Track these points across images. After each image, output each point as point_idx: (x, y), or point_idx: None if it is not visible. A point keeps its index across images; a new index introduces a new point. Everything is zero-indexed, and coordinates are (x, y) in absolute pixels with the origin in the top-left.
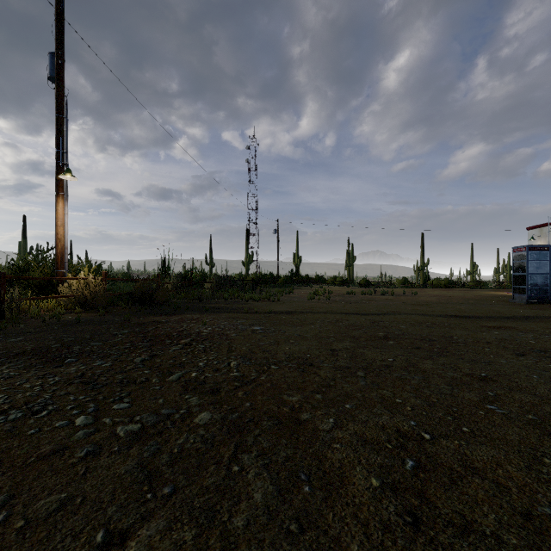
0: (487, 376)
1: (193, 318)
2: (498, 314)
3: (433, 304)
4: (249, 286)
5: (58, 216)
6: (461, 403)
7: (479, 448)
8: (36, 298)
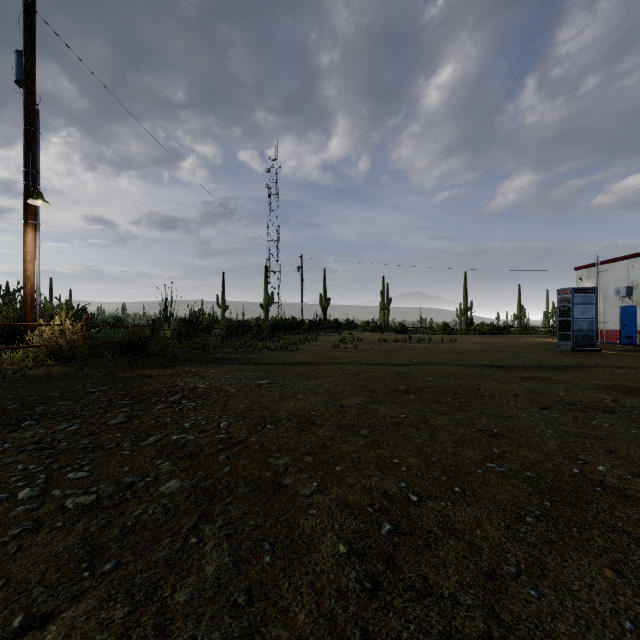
0: (499, 432)
1: (191, 372)
2: (537, 364)
3: (471, 352)
4: (266, 332)
5: (27, 249)
6: (462, 461)
7: (464, 509)
8: None
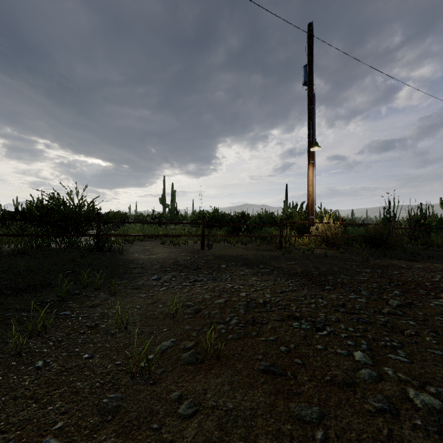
0: None
1: None
2: None
3: None
4: None
5: (309, 178)
6: None
7: None
8: (298, 236)
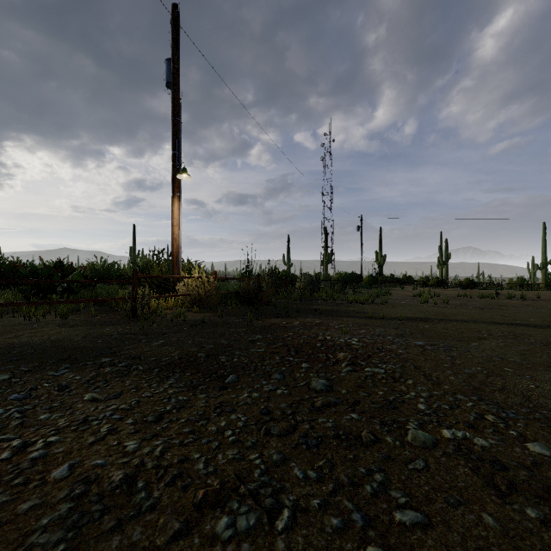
0: None
1: (317, 324)
2: None
3: None
4: (338, 286)
5: (174, 216)
6: None
7: None
8: (160, 296)
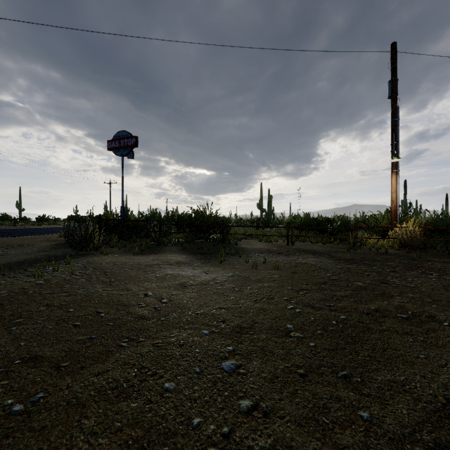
0: None
1: None
2: None
3: None
4: None
5: (392, 186)
6: None
7: None
8: (372, 238)
